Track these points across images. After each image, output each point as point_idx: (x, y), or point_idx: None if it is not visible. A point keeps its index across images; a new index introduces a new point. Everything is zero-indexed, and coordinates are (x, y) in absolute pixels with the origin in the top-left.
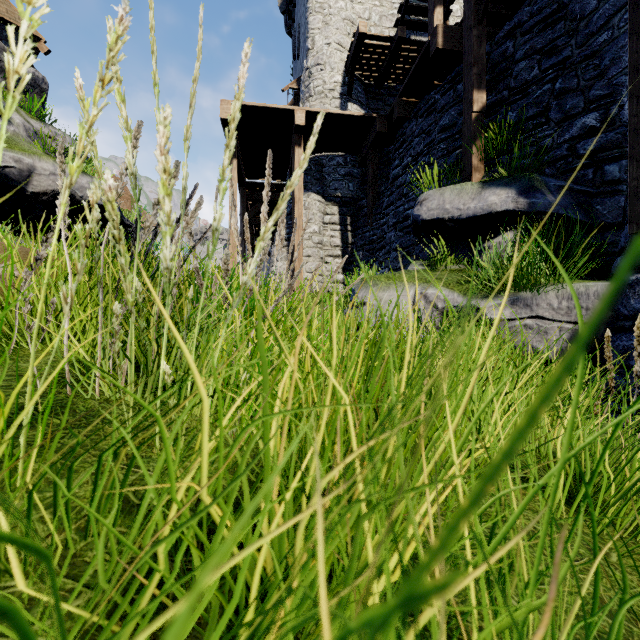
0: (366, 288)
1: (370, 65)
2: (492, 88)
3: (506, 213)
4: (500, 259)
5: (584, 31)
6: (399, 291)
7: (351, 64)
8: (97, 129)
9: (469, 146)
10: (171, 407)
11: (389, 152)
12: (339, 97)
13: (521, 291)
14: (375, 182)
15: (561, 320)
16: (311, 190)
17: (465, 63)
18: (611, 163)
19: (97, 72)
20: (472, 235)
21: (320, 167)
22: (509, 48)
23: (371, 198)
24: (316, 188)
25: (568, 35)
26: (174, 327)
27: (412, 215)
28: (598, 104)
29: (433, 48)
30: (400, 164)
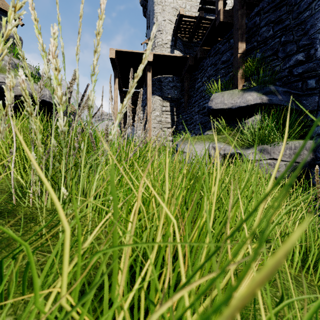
0: (184, 144)
1: (185, 31)
2: (248, 41)
3: (256, 105)
4: (253, 129)
5: (296, 11)
6: (201, 145)
7: (176, 30)
8: (11, 39)
9: (236, 71)
10: (68, 215)
11: (195, 75)
12: (170, 47)
13: (265, 145)
14: (188, 90)
15: (286, 160)
16: (155, 94)
17: (234, 28)
18: (311, 79)
19: (11, 1)
20: (238, 116)
21: (160, 82)
22: (257, 20)
23: (186, 98)
24: (158, 93)
25: (288, 13)
26: (40, 172)
27: (207, 106)
28: (304, 48)
29: (218, 21)
30: (201, 81)
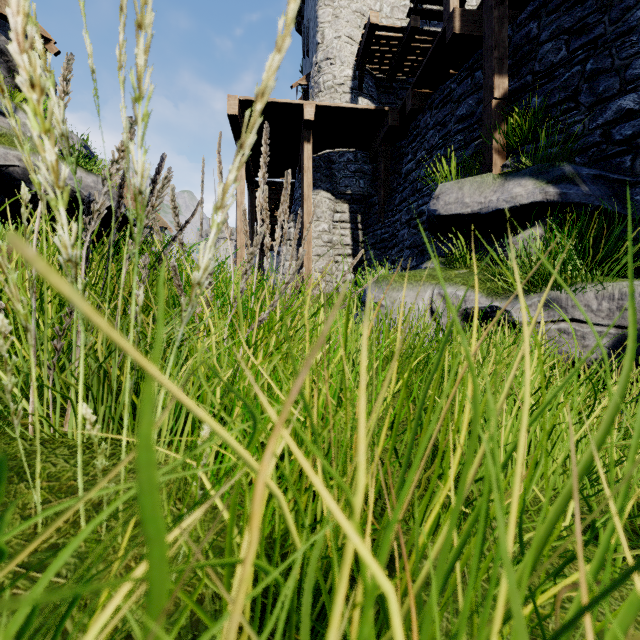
0: (379, 288)
1: (381, 58)
2: (514, 73)
3: (533, 205)
4: (528, 256)
5: (619, 6)
6: (415, 291)
7: (362, 57)
8: None
9: (489, 135)
10: (99, 471)
11: (401, 147)
12: (349, 92)
13: (554, 291)
14: (387, 178)
15: (601, 323)
16: (320, 187)
17: (485, 47)
18: None
19: None
20: (494, 230)
21: (330, 164)
22: (533, 30)
23: (383, 195)
24: (326, 185)
25: (600, 11)
26: None
27: (428, 210)
28: (636, 84)
29: (449, 33)
30: (413, 158)
